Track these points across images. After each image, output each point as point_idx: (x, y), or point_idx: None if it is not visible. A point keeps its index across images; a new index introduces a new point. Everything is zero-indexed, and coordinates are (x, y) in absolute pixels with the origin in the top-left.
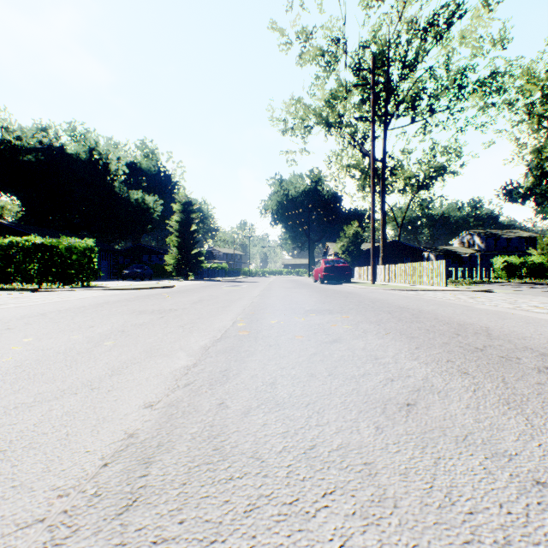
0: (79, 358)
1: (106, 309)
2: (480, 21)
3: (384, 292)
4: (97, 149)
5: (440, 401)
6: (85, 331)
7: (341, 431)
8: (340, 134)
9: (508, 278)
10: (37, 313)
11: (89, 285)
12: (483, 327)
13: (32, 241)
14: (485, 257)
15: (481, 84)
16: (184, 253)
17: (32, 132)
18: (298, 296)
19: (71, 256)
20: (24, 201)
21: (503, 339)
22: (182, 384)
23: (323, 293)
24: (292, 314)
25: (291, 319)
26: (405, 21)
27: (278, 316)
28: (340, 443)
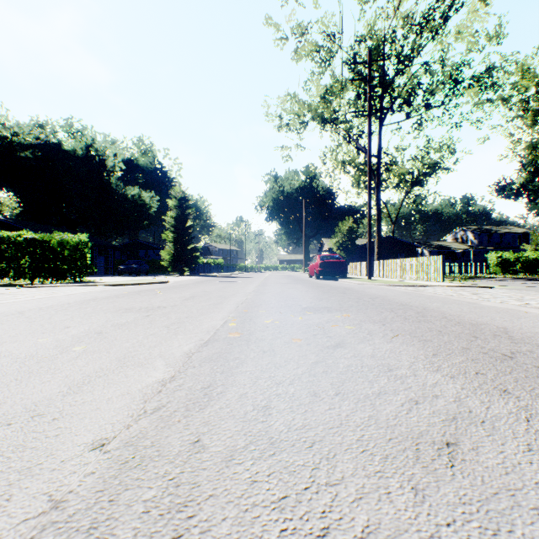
0: (35, 369)
1: (91, 306)
2: (476, 16)
3: (382, 288)
4: (93, 145)
5: (489, 437)
6: (57, 333)
7: (364, 498)
8: (335, 130)
9: (502, 274)
10: (14, 311)
11: (82, 281)
12: (500, 328)
13: (23, 236)
14: (478, 252)
15: (477, 79)
16: (180, 249)
17: (29, 128)
18: (294, 292)
19: (63, 251)
20: (21, 197)
21: (530, 343)
22: (151, 408)
23: (319, 289)
24: (288, 312)
25: (287, 318)
26: (400, 16)
27: (273, 314)
28: (366, 524)
